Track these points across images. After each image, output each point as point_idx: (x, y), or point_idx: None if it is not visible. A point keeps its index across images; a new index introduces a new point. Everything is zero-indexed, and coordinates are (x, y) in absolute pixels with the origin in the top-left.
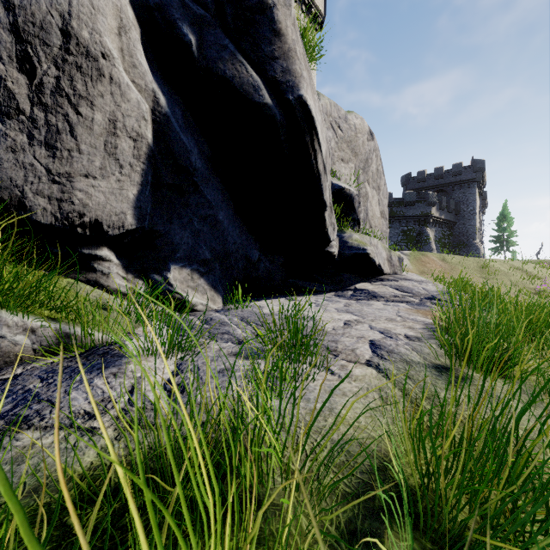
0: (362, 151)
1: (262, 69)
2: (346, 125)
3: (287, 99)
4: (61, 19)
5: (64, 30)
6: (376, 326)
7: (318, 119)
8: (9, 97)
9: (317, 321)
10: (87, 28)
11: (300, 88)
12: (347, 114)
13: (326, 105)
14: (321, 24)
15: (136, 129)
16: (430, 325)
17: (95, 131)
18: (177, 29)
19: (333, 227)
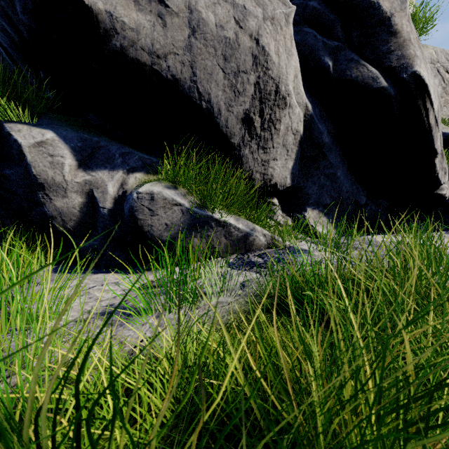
0: None
1: (379, 63)
2: None
3: (401, 78)
4: (275, 86)
5: (275, 91)
6: None
7: (430, 84)
8: (254, 130)
9: None
10: (284, 85)
11: (413, 65)
12: None
13: (430, 55)
14: None
15: (296, 128)
16: None
17: (280, 135)
18: (320, 62)
19: (444, 171)
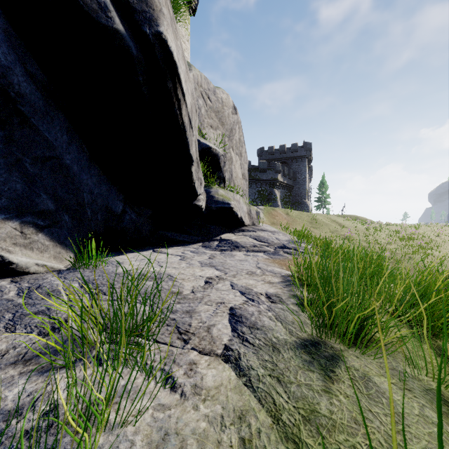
0: (227, 122)
1: None
2: (215, 97)
3: (144, 32)
4: None
5: None
6: (238, 284)
7: (181, 67)
8: None
9: (176, 281)
10: None
11: (159, 23)
12: (215, 88)
13: (197, 76)
14: (195, 10)
15: None
16: (287, 277)
17: None
18: None
19: (200, 182)
